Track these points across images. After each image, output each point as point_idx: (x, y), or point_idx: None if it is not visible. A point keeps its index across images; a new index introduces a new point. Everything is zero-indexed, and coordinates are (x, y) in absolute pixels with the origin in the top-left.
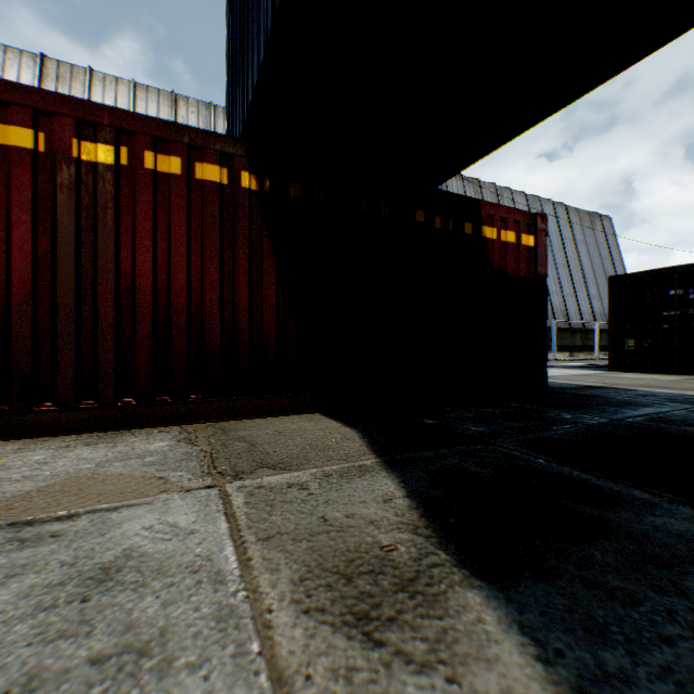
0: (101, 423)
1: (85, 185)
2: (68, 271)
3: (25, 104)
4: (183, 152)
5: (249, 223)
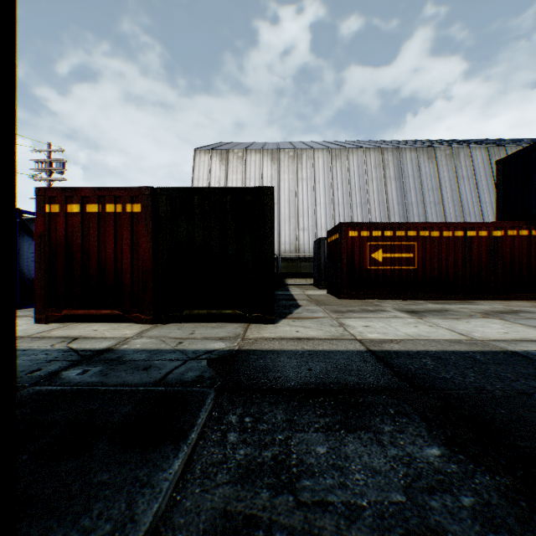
0: (497, 298)
1: (493, 241)
2: (490, 262)
3: (483, 226)
4: (515, 228)
5: (532, 245)
